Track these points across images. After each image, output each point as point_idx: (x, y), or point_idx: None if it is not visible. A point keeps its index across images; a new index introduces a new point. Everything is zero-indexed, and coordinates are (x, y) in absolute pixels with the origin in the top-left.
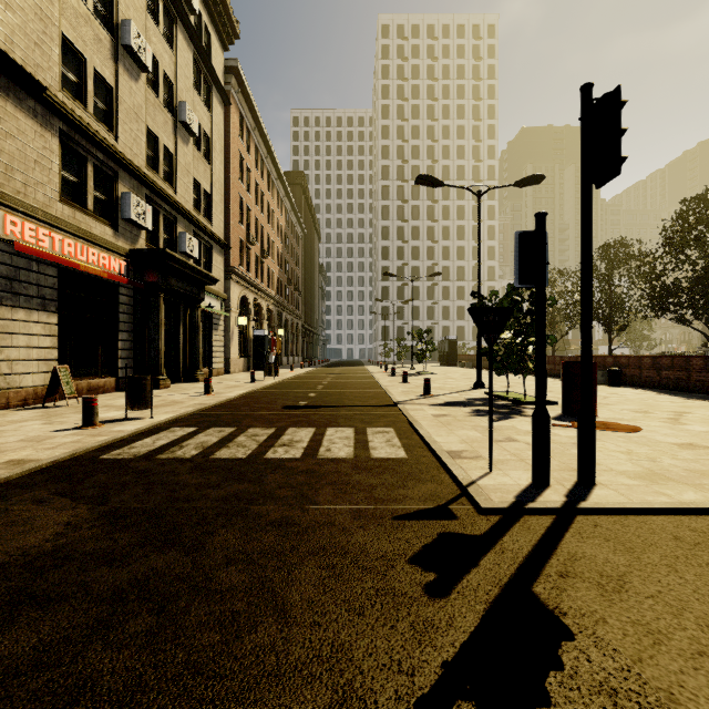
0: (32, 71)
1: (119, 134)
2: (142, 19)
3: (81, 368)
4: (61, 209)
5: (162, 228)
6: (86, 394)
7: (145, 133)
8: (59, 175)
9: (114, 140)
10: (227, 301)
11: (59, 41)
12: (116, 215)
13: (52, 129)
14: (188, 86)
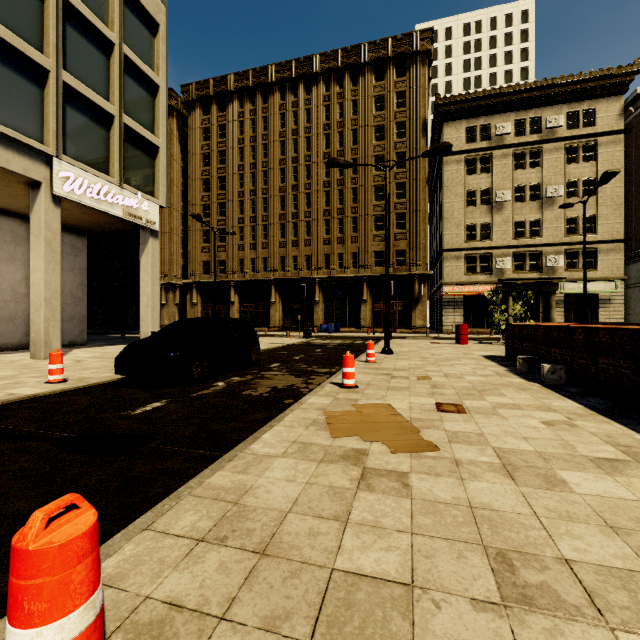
0: (454, 245)
1: (493, 238)
2: (509, 178)
3: (475, 325)
4: (465, 278)
5: (528, 261)
6: (476, 334)
7: (513, 225)
8: (464, 268)
9: (491, 241)
10: (639, 279)
11: (464, 228)
12: (492, 268)
13: (461, 256)
14: (558, 170)
